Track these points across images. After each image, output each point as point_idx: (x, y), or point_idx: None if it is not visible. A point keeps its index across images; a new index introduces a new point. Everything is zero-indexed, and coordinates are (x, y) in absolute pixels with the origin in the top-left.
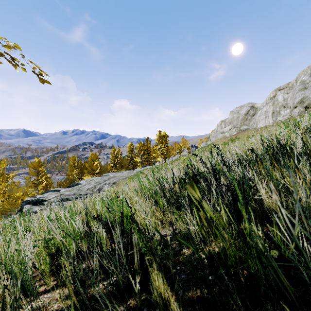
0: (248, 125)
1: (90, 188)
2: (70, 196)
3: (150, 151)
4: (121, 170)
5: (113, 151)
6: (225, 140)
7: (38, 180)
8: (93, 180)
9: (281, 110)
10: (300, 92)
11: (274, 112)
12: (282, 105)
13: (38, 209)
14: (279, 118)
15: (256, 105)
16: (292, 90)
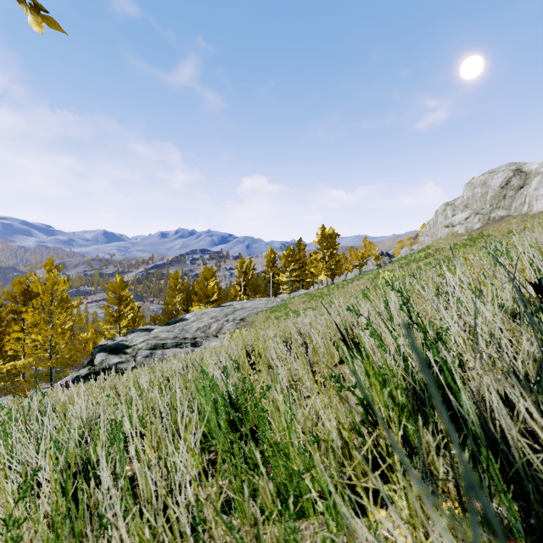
0: (508, 208)
1: (201, 328)
2: (168, 341)
3: (305, 263)
4: (254, 297)
5: (241, 264)
6: (456, 240)
7: (120, 311)
8: (207, 313)
9: None
10: None
11: None
12: None
13: (117, 360)
14: None
15: (527, 167)
16: None
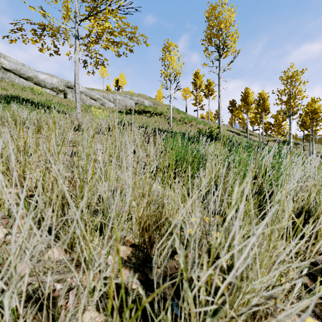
0: None
1: None
2: None
3: None
4: None
5: None
6: None
7: None
8: None
9: None
10: None
11: None
12: None
13: None
14: None
15: None
16: None
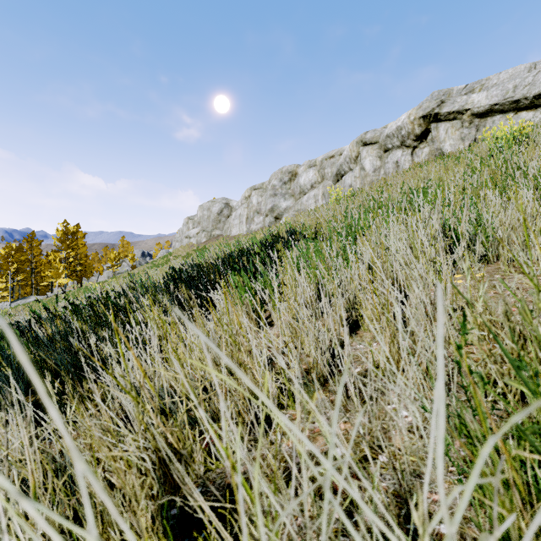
0: (222, 229)
1: None
2: None
3: (41, 263)
4: None
5: None
6: (189, 250)
7: None
8: None
9: (255, 216)
10: (271, 198)
11: (249, 217)
12: (256, 210)
13: None
14: (253, 226)
15: (232, 203)
16: (266, 193)
